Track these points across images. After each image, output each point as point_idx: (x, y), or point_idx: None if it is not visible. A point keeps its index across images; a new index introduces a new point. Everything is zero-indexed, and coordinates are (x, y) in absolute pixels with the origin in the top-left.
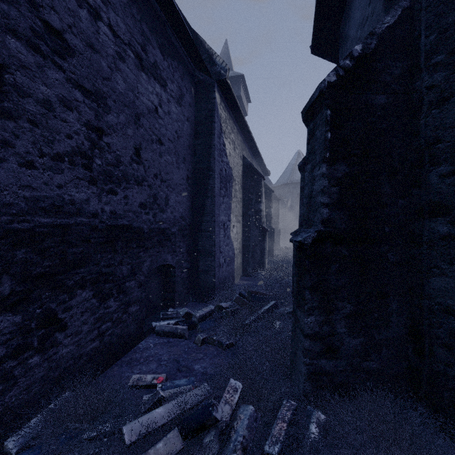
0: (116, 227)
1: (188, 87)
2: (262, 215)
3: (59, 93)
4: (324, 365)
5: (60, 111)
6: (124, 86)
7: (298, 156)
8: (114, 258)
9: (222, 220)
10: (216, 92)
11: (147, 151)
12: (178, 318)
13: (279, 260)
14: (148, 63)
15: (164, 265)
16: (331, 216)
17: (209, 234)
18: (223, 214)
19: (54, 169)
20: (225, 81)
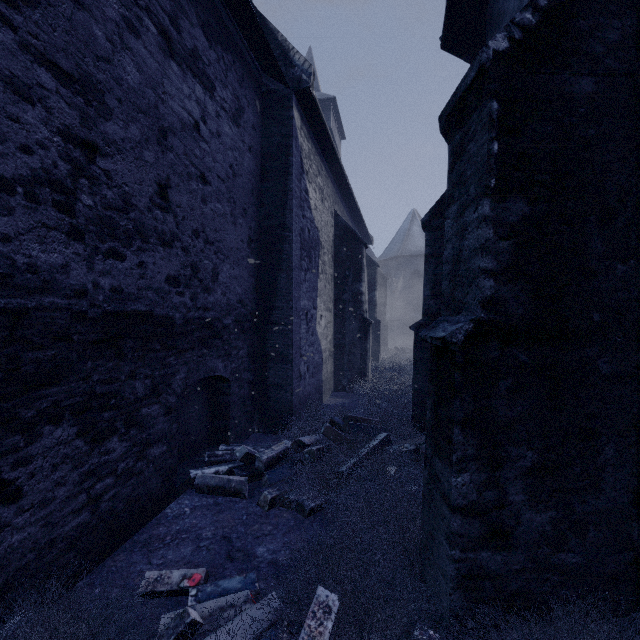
0: (122, 316)
1: (251, 98)
2: (364, 300)
3: (3, 67)
4: (487, 560)
5: (7, 100)
6: (138, 78)
7: (413, 217)
8: (120, 368)
9: (303, 306)
10: (294, 109)
11: (180, 191)
12: (232, 461)
13: (387, 367)
14: (183, 48)
15: (212, 377)
16: (499, 293)
17: (283, 328)
18: (305, 297)
19: None
20: (309, 92)
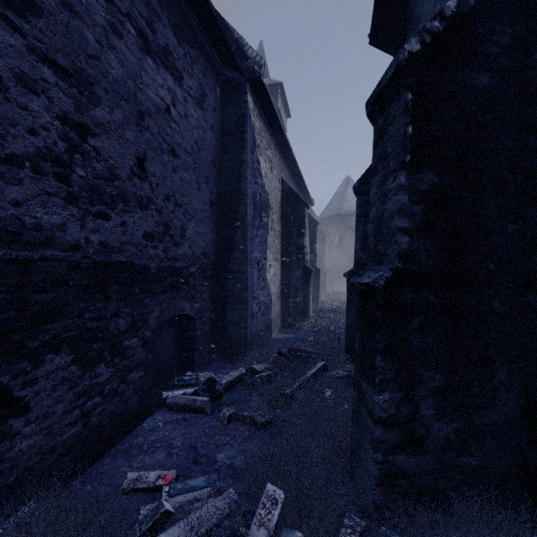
0: (108, 265)
1: (212, 85)
2: (306, 252)
3: (15, 66)
4: (403, 462)
5: (17, 93)
6: (121, 71)
7: (348, 182)
8: (106, 307)
9: (255, 257)
10: (248, 94)
11: (155, 163)
12: (197, 385)
13: (325, 308)
14: (157, 46)
15: (180, 315)
16: (413, 247)
17: (239, 275)
18: (257, 250)
19: (6, 177)
20: (260, 80)
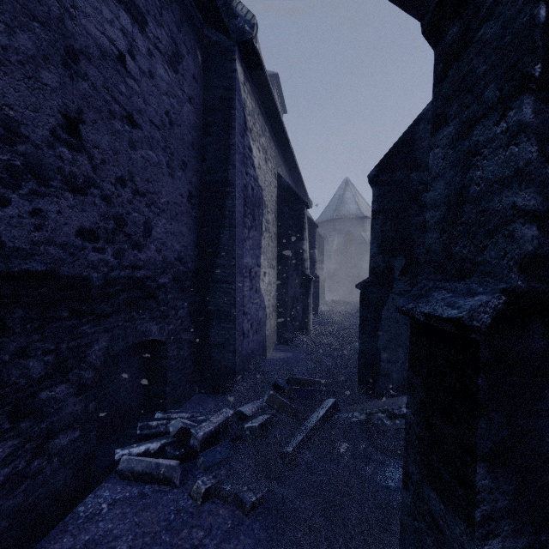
0: (4, 277)
1: (191, 46)
2: (305, 257)
3: None
4: None
5: None
6: None
7: (346, 184)
8: (0, 345)
9: (247, 263)
10: (237, 62)
11: (99, 129)
12: (166, 435)
13: (326, 319)
14: None
15: (147, 340)
16: (545, 247)
17: (226, 286)
18: (249, 255)
19: None
20: (252, 44)
